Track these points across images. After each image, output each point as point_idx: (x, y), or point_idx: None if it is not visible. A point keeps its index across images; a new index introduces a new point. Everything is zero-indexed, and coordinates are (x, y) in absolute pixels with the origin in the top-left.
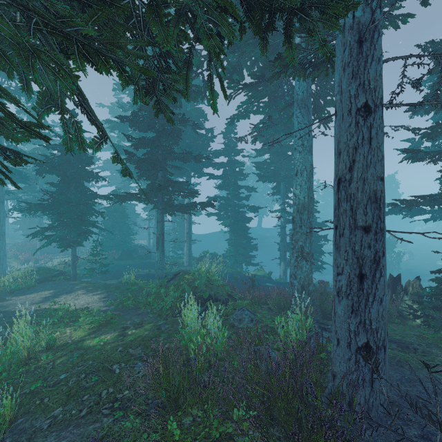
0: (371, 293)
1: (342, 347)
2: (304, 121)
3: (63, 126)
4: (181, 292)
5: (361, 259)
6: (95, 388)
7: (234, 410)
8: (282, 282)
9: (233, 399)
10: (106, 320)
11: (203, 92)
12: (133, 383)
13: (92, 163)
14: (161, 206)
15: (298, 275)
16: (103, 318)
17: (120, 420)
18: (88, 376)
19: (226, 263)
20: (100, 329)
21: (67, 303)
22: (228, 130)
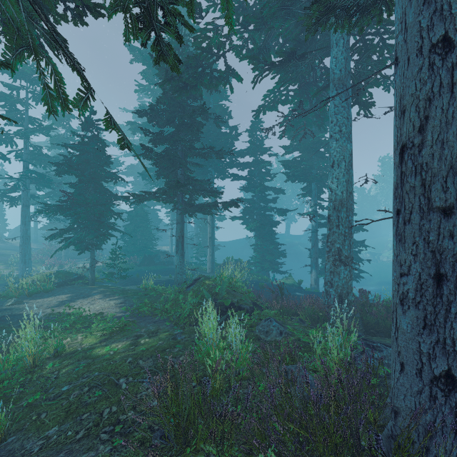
0: (454, 302)
1: (408, 375)
2: (341, 104)
3: (40, 77)
4: (200, 299)
5: (438, 253)
6: (97, 405)
7: (259, 456)
8: (313, 292)
9: (257, 445)
10: (120, 327)
11: (225, 78)
12: (140, 402)
13: (111, 163)
14: (181, 205)
15: (334, 283)
16: (116, 325)
17: (119, 449)
18: (92, 390)
19: (251, 270)
20: (112, 336)
21: (82, 308)
22: (253, 127)
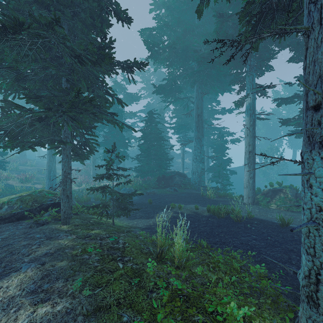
0: None
1: None
2: None
3: None
4: None
5: None
6: None
7: None
8: None
9: None
10: None
11: None
12: None
13: None
14: None
15: None
16: None
17: None
18: None
19: None
20: None
21: None
22: None
